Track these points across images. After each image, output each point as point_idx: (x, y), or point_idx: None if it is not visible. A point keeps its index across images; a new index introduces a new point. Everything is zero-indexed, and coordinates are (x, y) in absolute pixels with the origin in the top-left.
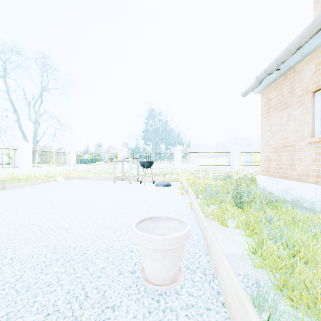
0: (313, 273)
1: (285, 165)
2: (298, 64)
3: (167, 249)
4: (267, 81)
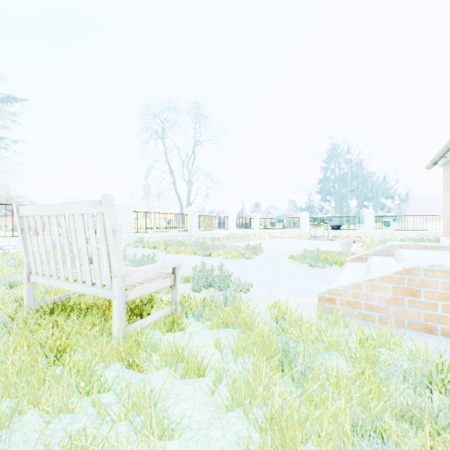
0: None
1: None
2: None
3: (346, 243)
4: (442, 161)
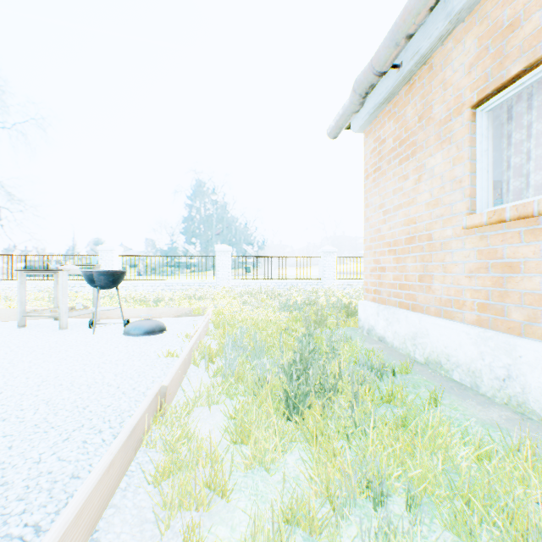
0: None
1: (412, 280)
2: (439, 50)
3: None
4: (375, 98)
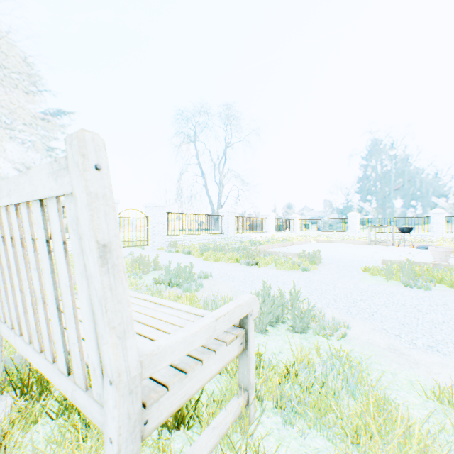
0: None
1: None
2: None
3: (443, 251)
4: None
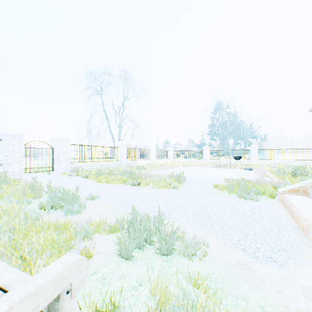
0: None
1: None
2: None
3: (262, 172)
4: None
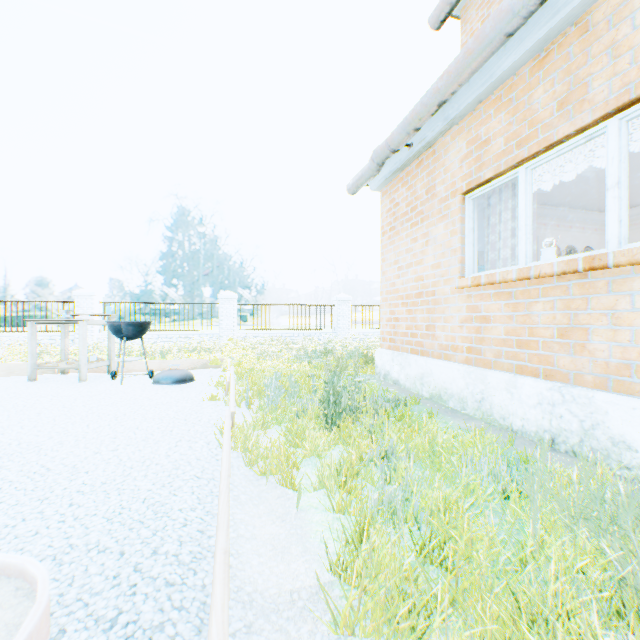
0: (474, 616)
1: (420, 329)
2: (441, 140)
3: None
4: (391, 166)
